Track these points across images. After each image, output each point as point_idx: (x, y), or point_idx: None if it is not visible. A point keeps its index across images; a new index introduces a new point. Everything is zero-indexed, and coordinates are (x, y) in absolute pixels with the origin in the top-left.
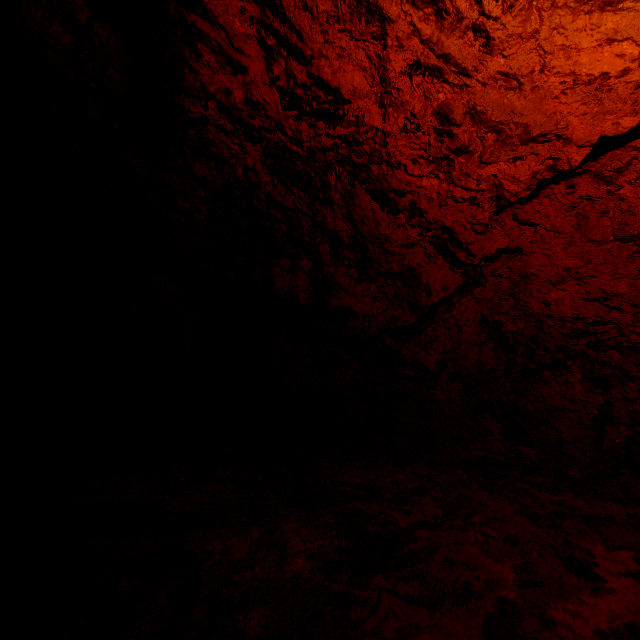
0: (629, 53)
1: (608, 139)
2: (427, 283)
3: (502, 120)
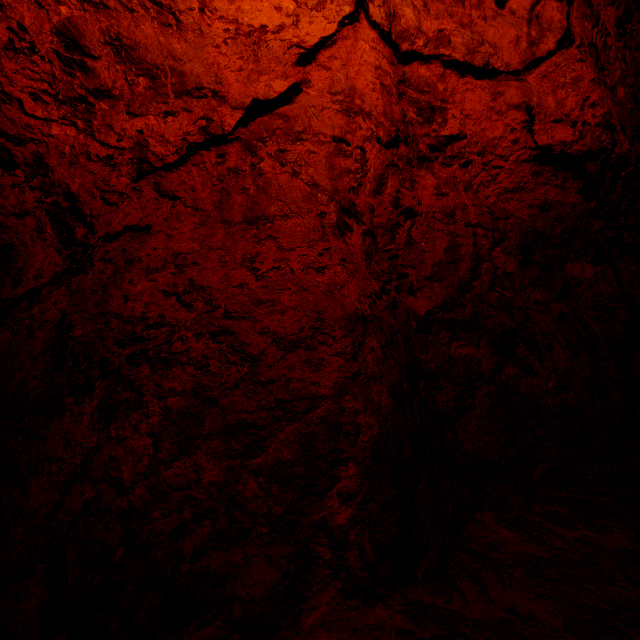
0: (286, 7)
1: (260, 103)
2: (22, 267)
3: (159, 63)
